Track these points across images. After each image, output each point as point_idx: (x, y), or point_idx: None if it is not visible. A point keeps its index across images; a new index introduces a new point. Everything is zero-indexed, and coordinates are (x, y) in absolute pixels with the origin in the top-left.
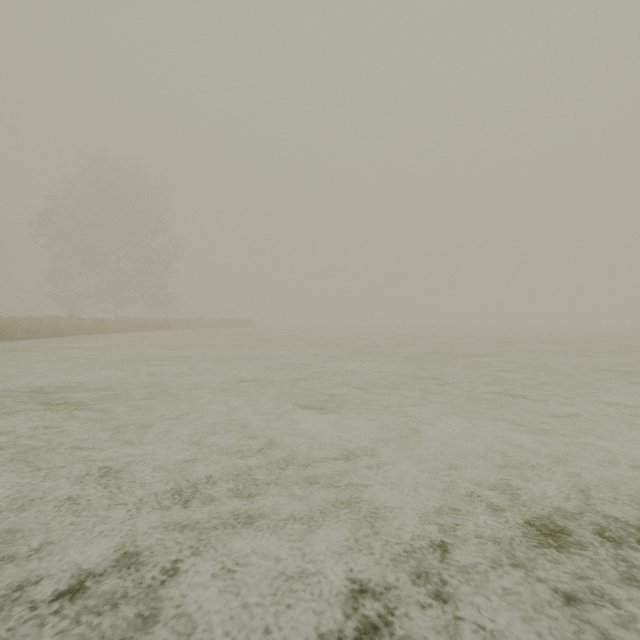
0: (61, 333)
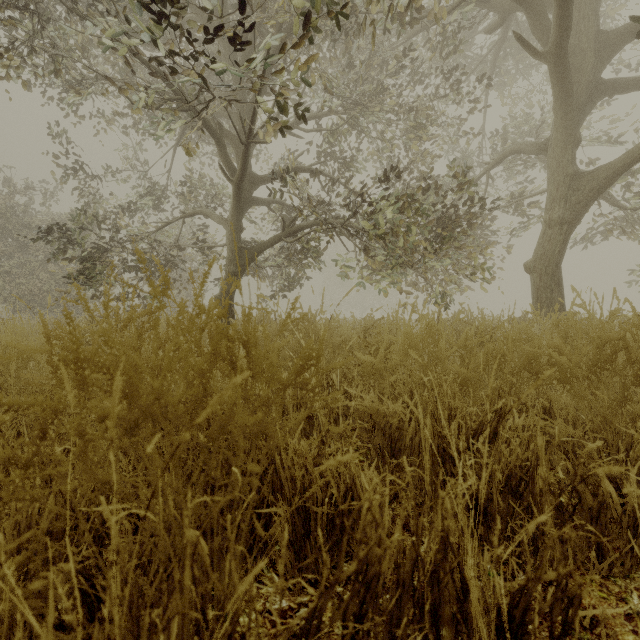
0: None
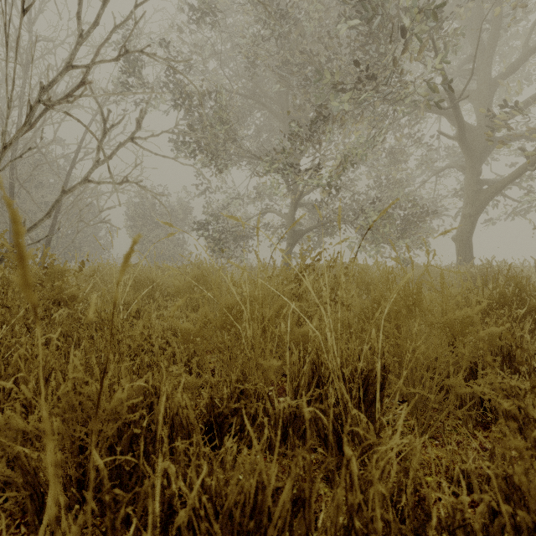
0: None
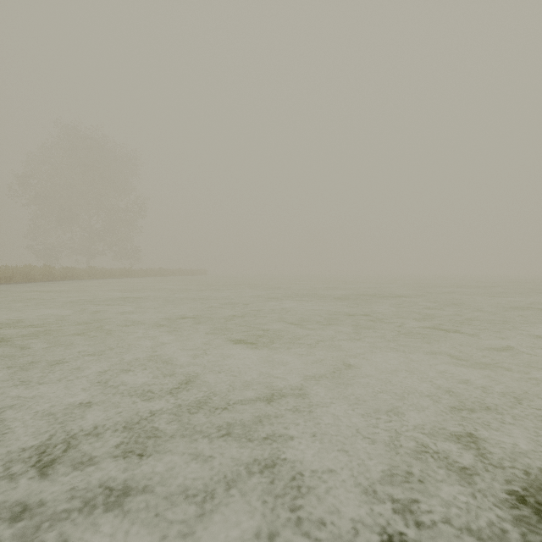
0: (33, 280)
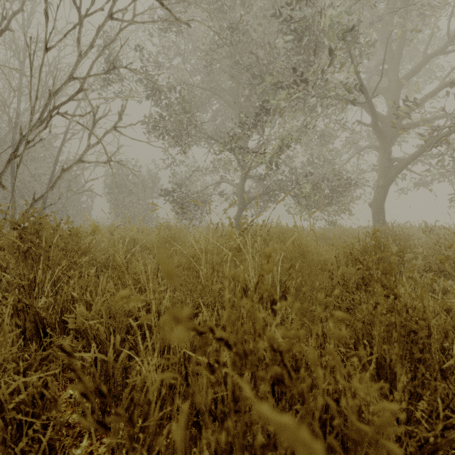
0: None
